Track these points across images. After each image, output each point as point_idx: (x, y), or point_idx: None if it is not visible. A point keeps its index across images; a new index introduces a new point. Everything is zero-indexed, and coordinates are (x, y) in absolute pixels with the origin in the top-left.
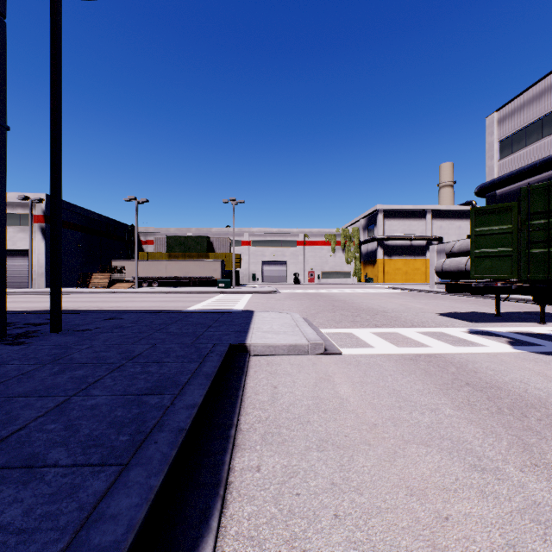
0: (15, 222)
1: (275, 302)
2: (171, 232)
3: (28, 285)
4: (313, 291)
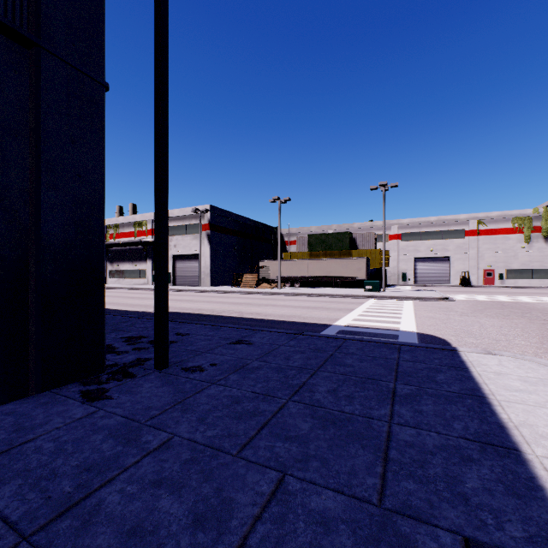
0: (191, 232)
1: (462, 319)
2: (312, 231)
3: (199, 283)
4: (509, 300)
